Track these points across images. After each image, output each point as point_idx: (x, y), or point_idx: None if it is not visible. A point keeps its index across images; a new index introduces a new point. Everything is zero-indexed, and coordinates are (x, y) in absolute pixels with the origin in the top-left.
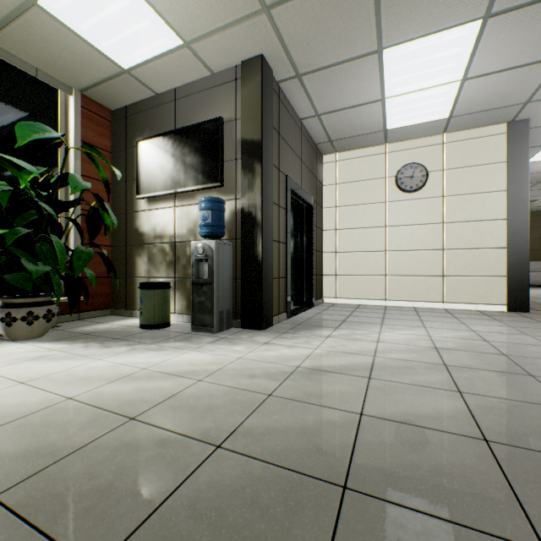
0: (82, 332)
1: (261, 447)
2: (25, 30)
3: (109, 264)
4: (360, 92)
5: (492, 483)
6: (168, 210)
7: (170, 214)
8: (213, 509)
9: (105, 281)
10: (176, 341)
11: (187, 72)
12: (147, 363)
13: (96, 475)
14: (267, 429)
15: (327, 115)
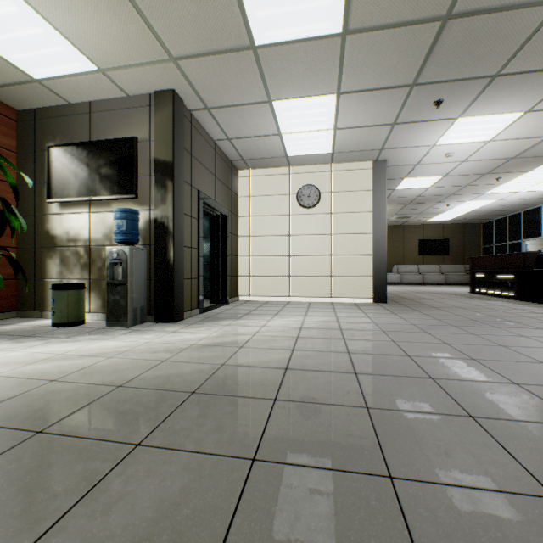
0: None
1: (149, 384)
2: None
3: (18, 266)
4: (261, 127)
5: (273, 383)
6: (83, 216)
7: (85, 219)
8: (112, 407)
9: (9, 283)
10: (91, 334)
11: (102, 91)
12: (63, 350)
13: (31, 405)
14: (156, 376)
15: (237, 140)
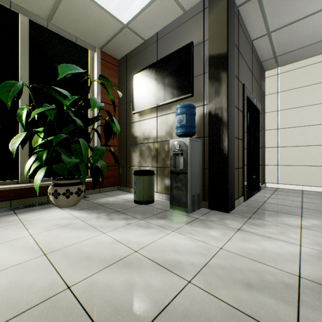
0: (98, 203)
1: None
2: (67, 8)
3: (115, 157)
4: None
5: None
6: (152, 120)
7: (153, 122)
8: None
9: (114, 168)
10: (159, 218)
11: (165, 15)
12: (138, 243)
13: None
14: None
15: (277, 31)
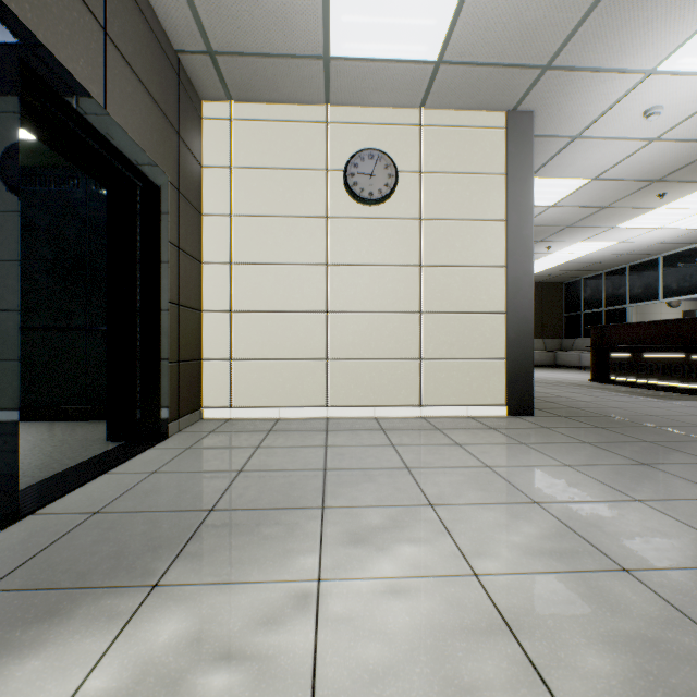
0: None
1: None
2: None
3: None
4: None
5: None
6: None
7: None
8: None
9: None
10: None
11: None
12: None
13: None
14: None
15: None
